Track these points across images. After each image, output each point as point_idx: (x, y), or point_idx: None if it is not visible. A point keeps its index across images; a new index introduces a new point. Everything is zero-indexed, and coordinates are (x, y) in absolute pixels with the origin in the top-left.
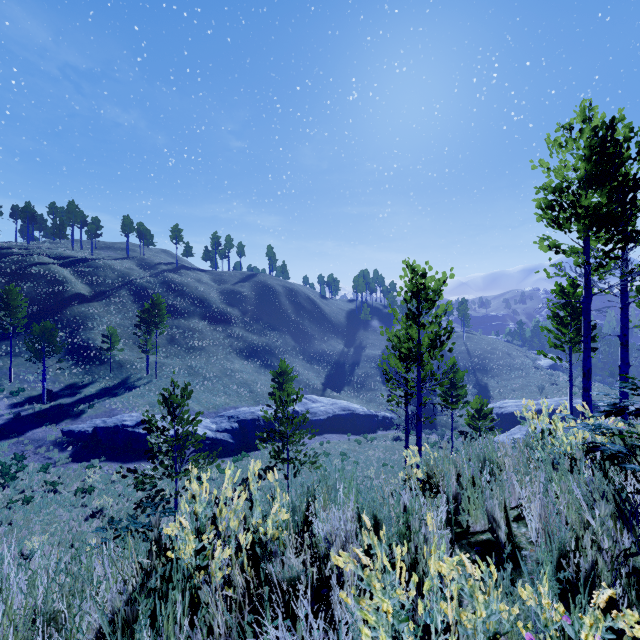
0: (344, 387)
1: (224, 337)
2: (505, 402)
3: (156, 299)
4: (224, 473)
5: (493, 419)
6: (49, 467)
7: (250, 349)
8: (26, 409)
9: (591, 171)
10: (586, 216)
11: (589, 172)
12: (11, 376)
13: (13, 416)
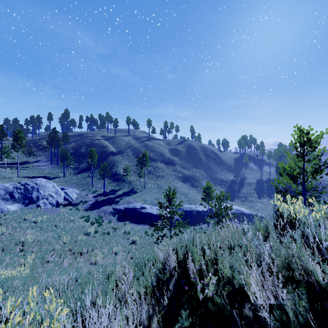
0: (235, 199)
1: (172, 171)
2: None
3: (144, 153)
4: (181, 234)
5: None
6: (111, 222)
7: (184, 177)
8: (98, 198)
9: None
10: None
11: None
12: (92, 185)
13: (95, 201)
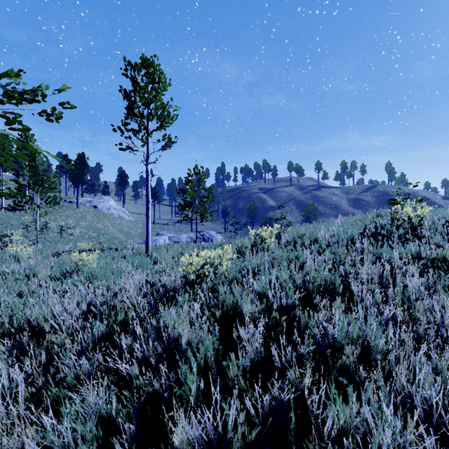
0: None
1: None
2: None
3: (312, 205)
4: None
5: None
6: None
7: None
8: None
9: None
10: None
11: None
12: None
13: None
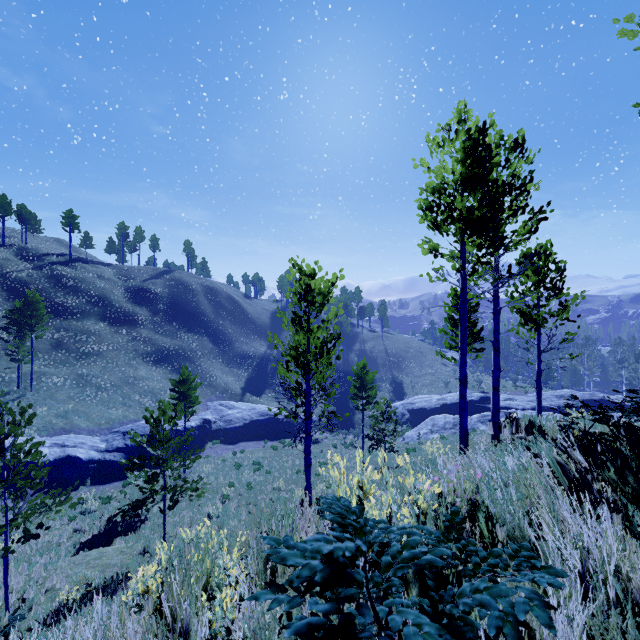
0: (265, 390)
1: (128, 340)
2: (416, 398)
3: (31, 296)
4: (106, 503)
5: (397, 420)
6: None
7: (160, 353)
8: None
9: (466, 174)
10: (460, 219)
11: (464, 175)
12: None
13: None
